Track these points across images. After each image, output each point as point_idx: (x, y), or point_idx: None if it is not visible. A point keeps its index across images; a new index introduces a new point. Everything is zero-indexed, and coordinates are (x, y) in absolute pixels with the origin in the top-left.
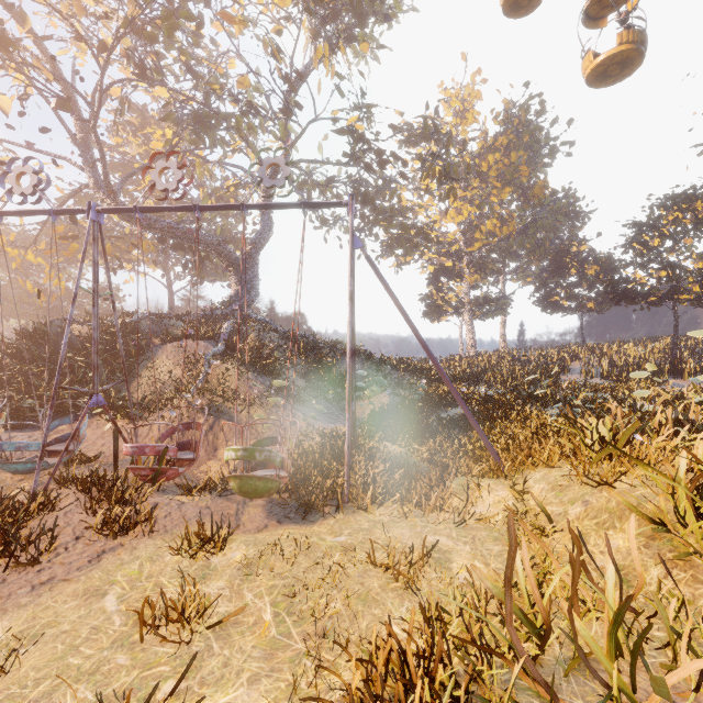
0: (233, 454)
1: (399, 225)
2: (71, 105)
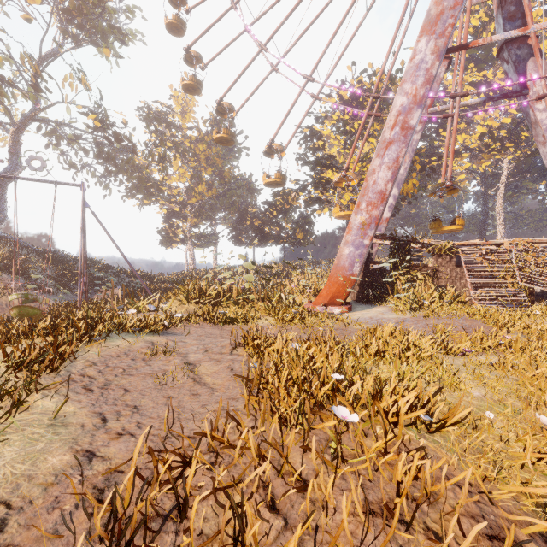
0: (16, 296)
1: (138, 178)
2: None
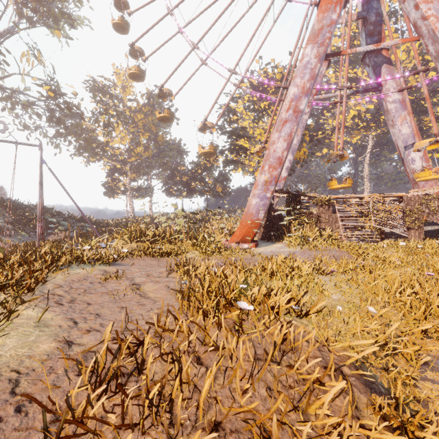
0: None
1: (85, 140)
2: None
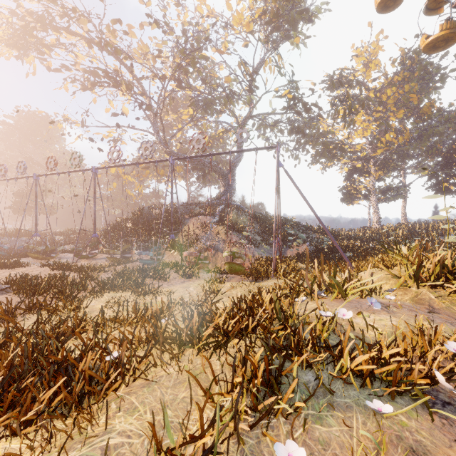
0: (226, 253)
1: (321, 143)
2: (149, 105)
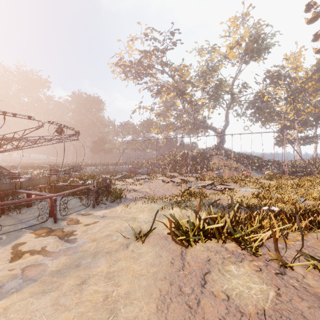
0: (269, 171)
1: (267, 113)
2: (181, 98)
